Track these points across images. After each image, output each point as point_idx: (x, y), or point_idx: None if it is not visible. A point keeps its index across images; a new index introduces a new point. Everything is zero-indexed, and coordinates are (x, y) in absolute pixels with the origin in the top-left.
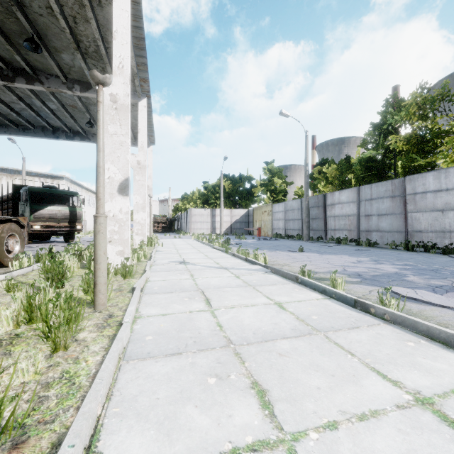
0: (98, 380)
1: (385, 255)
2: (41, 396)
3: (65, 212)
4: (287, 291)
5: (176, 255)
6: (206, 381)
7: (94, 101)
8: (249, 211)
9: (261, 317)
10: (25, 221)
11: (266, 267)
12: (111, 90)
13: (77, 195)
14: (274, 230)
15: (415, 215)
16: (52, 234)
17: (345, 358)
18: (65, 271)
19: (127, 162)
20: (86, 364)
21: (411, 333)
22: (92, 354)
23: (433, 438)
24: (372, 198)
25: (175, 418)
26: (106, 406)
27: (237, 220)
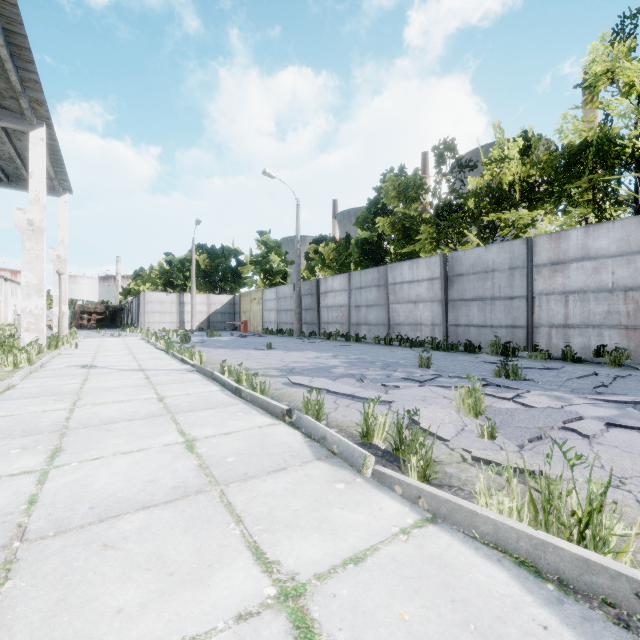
0: None
1: (355, 350)
2: None
3: None
4: (189, 387)
5: (88, 359)
6: (8, 452)
7: None
8: (235, 298)
9: (126, 409)
10: None
11: (194, 366)
12: None
13: None
14: (265, 323)
15: (395, 306)
16: None
17: (167, 427)
18: None
19: None
20: None
21: (255, 407)
22: None
23: (164, 454)
24: (362, 286)
25: None
26: None
27: (218, 311)
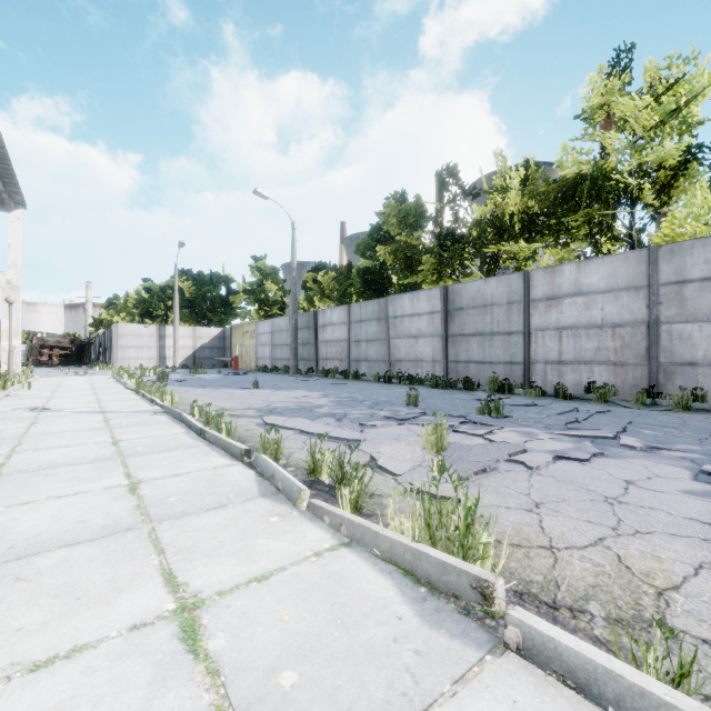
0: None
1: (350, 389)
2: None
3: None
4: (151, 429)
5: (42, 400)
6: None
7: None
8: (225, 331)
9: (72, 453)
10: None
11: (163, 408)
12: None
13: None
14: (259, 360)
15: (396, 342)
16: None
17: (113, 470)
18: None
19: None
20: None
21: (217, 449)
22: None
23: (103, 497)
24: (362, 319)
25: None
26: None
27: (206, 345)
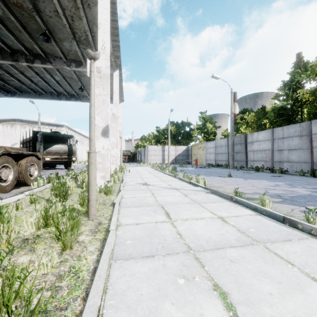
0: (97, 277)
1: (296, 180)
2: (56, 286)
3: (65, 149)
4: (226, 207)
5: (140, 179)
6: (176, 282)
7: (84, 74)
8: (188, 147)
9: (210, 228)
10: (41, 155)
11: (206, 189)
12: (97, 64)
13: (73, 137)
14: (207, 160)
15: None
16: (57, 163)
17: (286, 267)
18: (67, 190)
19: (107, 114)
20: (86, 261)
21: None
22: (90, 253)
23: None
24: (284, 137)
25: (157, 313)
26: (104, 298)
27: (180, 154)
